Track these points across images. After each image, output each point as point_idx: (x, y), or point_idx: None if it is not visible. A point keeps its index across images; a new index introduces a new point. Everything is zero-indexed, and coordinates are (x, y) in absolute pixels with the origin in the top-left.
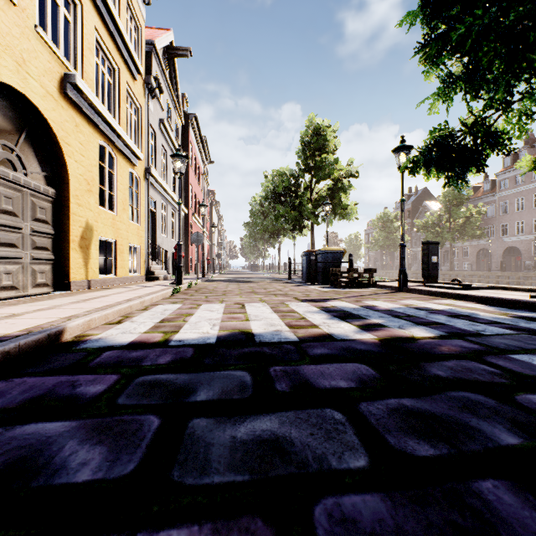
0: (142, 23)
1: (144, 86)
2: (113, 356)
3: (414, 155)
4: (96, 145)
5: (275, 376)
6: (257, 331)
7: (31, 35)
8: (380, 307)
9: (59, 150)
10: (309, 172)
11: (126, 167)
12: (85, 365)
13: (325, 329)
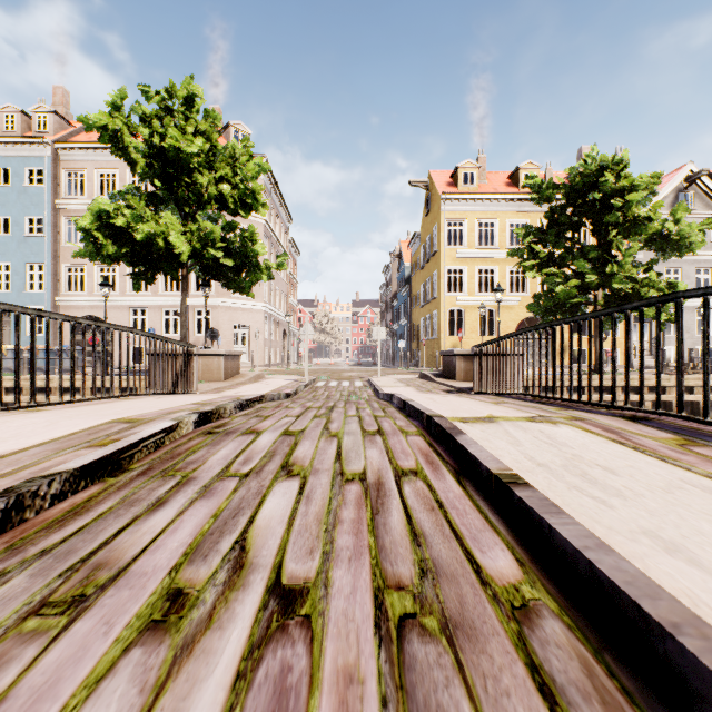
0: None
1: None
2: None
3: None
4: None
5: None
6: None
7: None
8: None
9: None
10: None
11: None
12: None
13: None
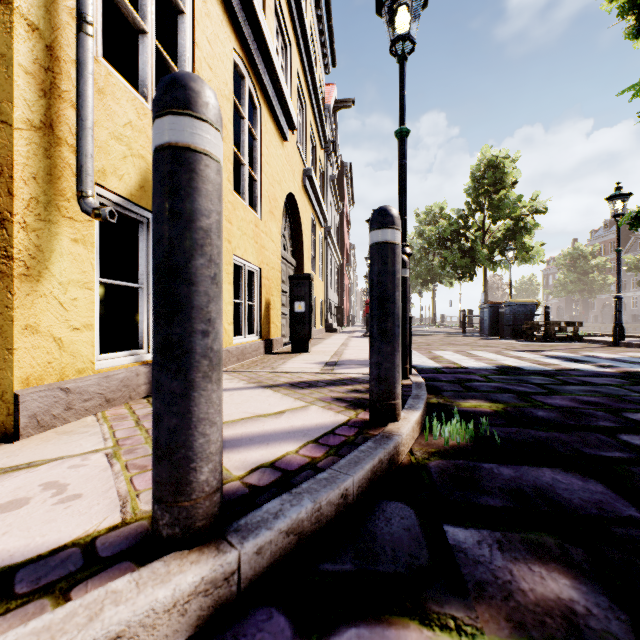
0: (323, 92)
1: (324, 151)
2: (450, 370)
3: (635, 209)
4: (310, 218)
5: (564, 379)
6: (515, 365)
7: (295, 151)
8: (603, 357)
9: (300, 229)
10: (481, 212)
11: (318, 230)
12: (446, 372)
13: (567, 366)
